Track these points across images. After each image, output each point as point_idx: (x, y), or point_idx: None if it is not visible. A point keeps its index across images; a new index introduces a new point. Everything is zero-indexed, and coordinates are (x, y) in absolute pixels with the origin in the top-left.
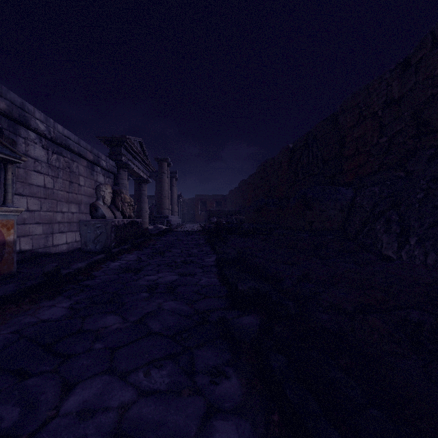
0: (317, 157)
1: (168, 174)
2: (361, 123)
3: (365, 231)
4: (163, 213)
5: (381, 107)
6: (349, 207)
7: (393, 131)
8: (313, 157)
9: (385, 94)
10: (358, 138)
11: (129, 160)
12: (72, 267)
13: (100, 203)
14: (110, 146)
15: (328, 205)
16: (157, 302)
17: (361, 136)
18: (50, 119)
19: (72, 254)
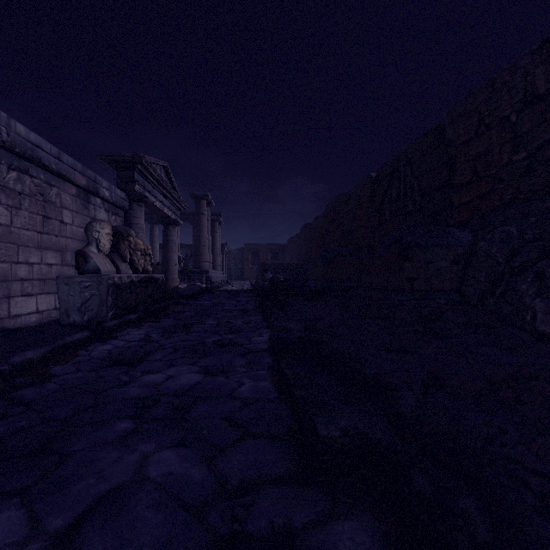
0: (412, 189)
1: (208, 216)
2: (481, 135)
3: (499, 293)
4: (202, 268)
5: (516, 108)
6: (467, 256)
7: (536, 141)
8: (407, 188)
9: (523, 88)
10: (477, 157)
11: (147, 191)
12: (12, 359)
13: (92, 250)
14: (118, 170)
15: (437, 254)
16: (139, 453)
17: (481, 154)
18: (1, 112)
19: (40, 331)
